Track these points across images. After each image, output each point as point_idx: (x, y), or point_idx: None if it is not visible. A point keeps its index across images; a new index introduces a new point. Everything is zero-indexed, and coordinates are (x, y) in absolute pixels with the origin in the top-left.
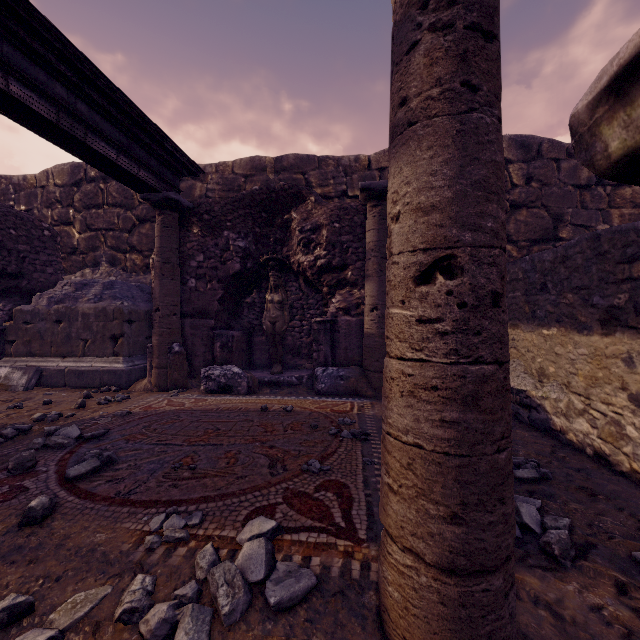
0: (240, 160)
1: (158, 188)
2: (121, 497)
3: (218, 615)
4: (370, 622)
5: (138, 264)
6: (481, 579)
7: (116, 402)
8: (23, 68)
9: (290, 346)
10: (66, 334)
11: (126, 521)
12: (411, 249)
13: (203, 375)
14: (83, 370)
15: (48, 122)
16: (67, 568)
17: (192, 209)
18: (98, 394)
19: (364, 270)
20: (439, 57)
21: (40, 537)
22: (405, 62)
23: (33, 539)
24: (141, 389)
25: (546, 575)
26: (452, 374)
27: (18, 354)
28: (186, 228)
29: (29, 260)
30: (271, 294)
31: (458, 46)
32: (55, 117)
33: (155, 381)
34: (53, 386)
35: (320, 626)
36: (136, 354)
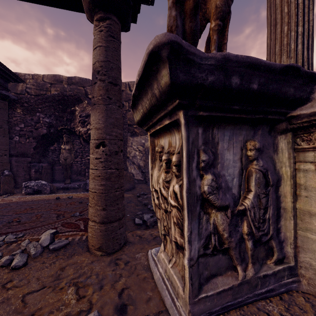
0: (47, 75)
1: None
2: None
3: (30, 256)
4: (85, 247)
5: None
6: (111, 224)
7: None
8: None
9: (75, 170)
10: None
11: None
12: (94, 139)
13: (24, 186)
14: None
15: None
16: None
17: (17, 100)
18: None
19: None
20: (101, 89)
21: None
22: (93, 86)
23: None
24: None
25: (143, 230)
26: (103, 172)
27: None
28: (12, 109)
29: None
30: (64, 145)
31: (106, 87)
32: None
33: None
34: None
35: (68, 251)
36: None
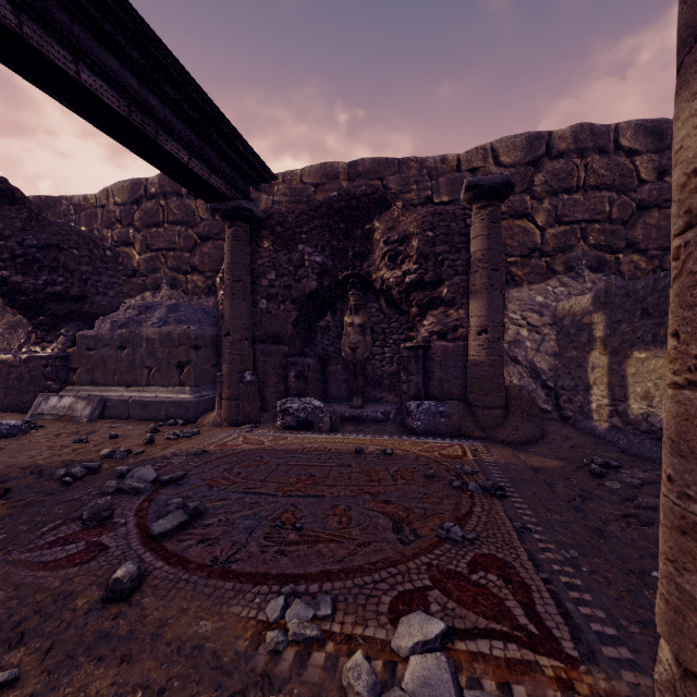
0: (309, 167)
1: (229, 196)
2: (220, 566)
3: None
4: None
5: (200, 286)
6: None
7: (186, 438)
8: (94, 53)
9: (370, 376)
10: (130, 361)
11: (233, 603)
12: None
13: (279, 408)
14: (148, 401)
15: (119, 117)
16: (170, 675)
17: (263, 221)
18: (165, 428)
19: (463, 286)
20: None
21: (130, 621)
22: None
23: (121, 623)
24: (210, 423)
25: None
26: None
27: (81, 383)
28: (256, 243)
29: (91, 282)
30: (351, 316)
31: None
32: (126, 111)
33: (225, 414)
34: (117, 418)
35: None
36: (202, 384)
